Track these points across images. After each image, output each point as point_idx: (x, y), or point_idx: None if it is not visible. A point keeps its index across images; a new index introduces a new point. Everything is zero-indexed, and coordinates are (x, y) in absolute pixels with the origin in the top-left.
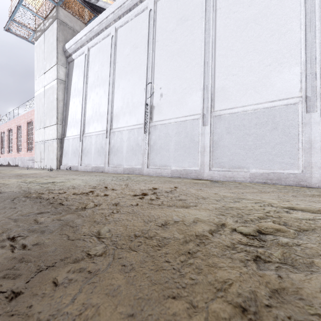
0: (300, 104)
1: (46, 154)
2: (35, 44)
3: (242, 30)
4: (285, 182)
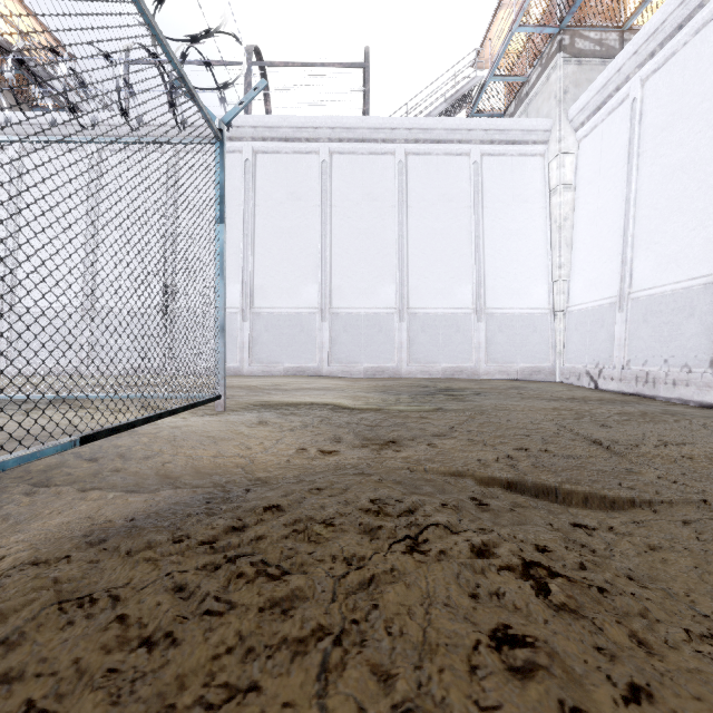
0: (318, 314)
1: None
2: None
3: (279, 238)
4: (308, 373)
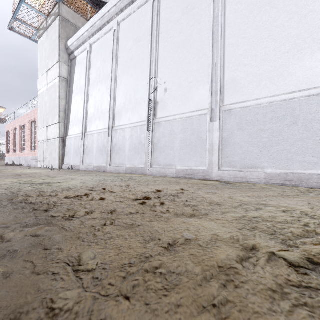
0: None
1: (49, 153)
2: (38, 42)
3: (255, 15)
4: (307, 184)
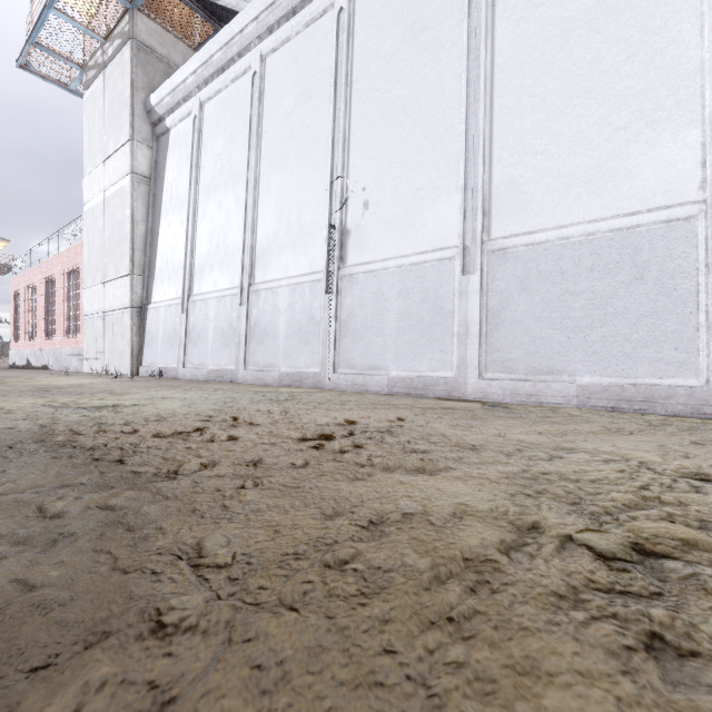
0: (702, 219)
1: (109, 342)
2: (84, 97)
3: (557, 48)
4: (665, 408)
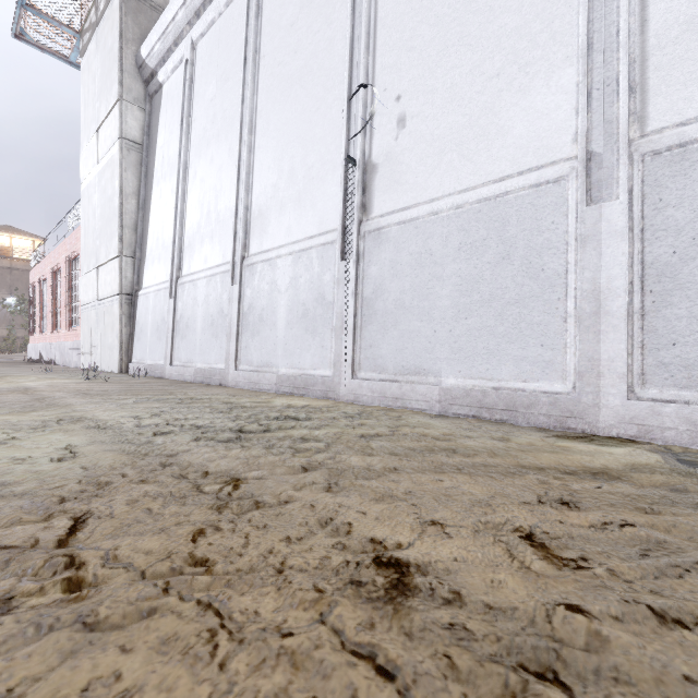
0: None
1: (101, 335)
2: (81, 65)
3: None
4: None
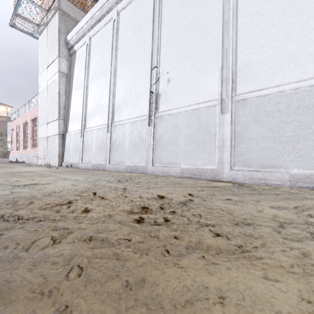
0: None
1: (49, 151)
2: (39, 39)
3: None
4: None
